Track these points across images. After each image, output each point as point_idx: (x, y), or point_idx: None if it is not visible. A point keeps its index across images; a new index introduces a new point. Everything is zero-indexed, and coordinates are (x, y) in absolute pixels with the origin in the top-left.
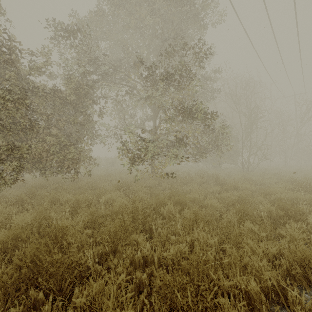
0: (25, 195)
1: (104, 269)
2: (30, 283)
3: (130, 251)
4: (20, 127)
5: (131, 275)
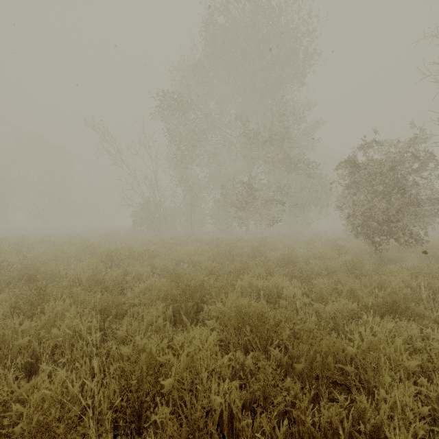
0: None
1: None
2: None
3: None
4: None
5: None
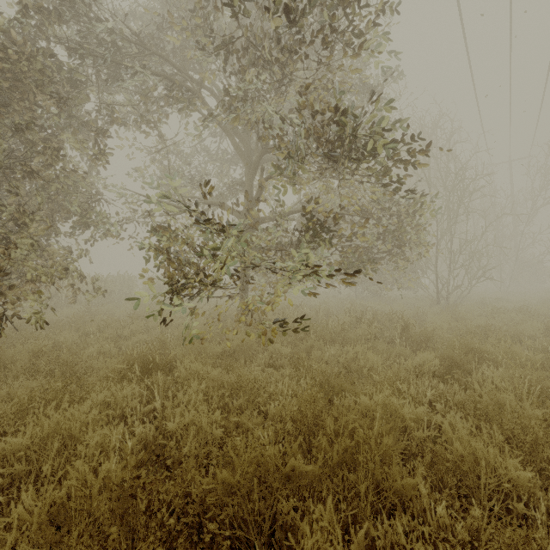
0: None
1: None
2: None
3: None
4: None
5: None
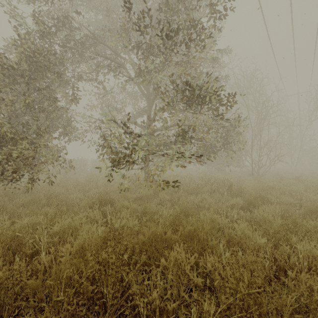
0: None
1: None
2: None
3: None
4: None
5: None
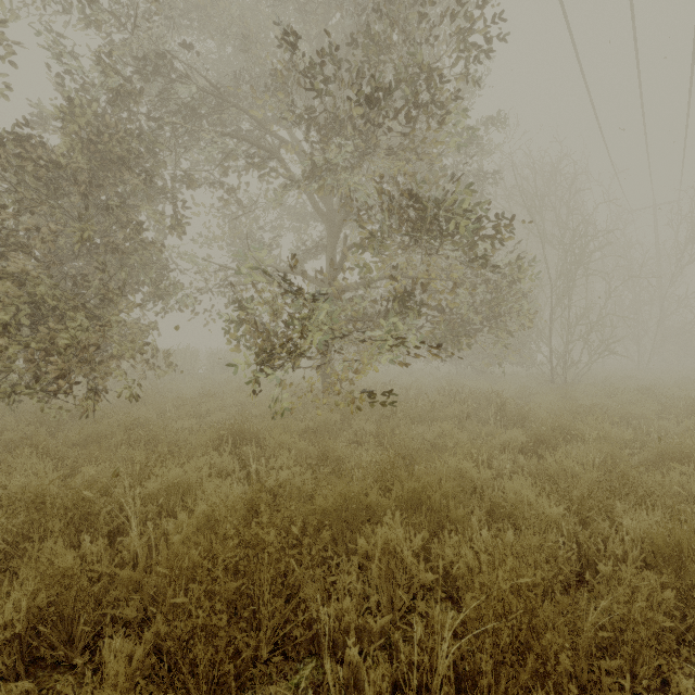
0: None
1: None
2: None
3: None
4: None
5: None
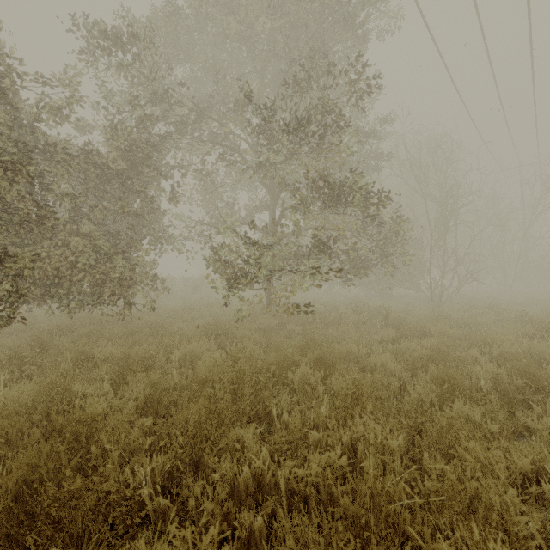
0: (26, 347)
1: (175, 502)
2: (13, 544)
3: (228, 465)
4: (18, 219)
5: (230, 519)
